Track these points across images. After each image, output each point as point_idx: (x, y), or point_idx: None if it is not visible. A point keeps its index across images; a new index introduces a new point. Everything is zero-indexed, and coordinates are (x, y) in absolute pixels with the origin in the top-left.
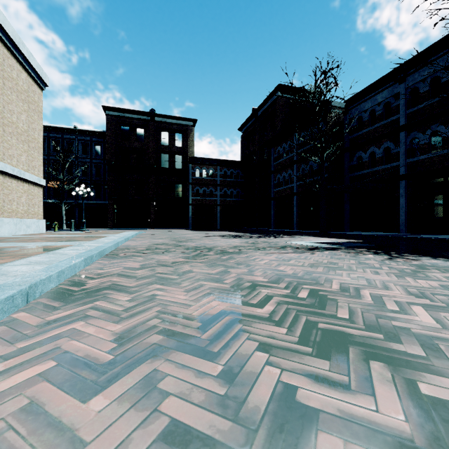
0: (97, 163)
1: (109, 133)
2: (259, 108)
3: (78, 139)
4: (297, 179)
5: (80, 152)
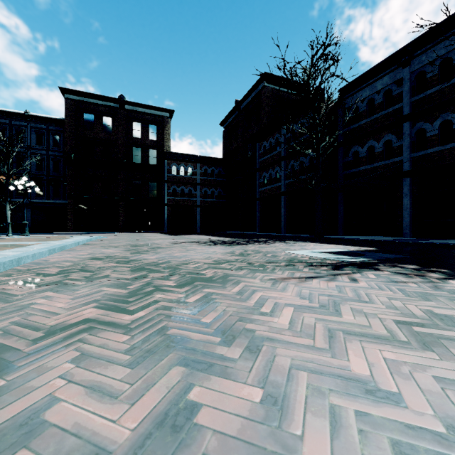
0: (55, 155)
1: (68, 120)
2: (242, 100)
3: (30, 126)
4: (285, 177)
5: (33, 142)
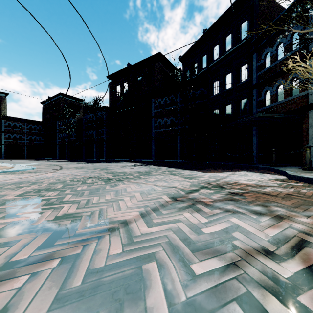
0: None
1: None
2: (52, 98)
3: None
4: (67, 138)
5: None
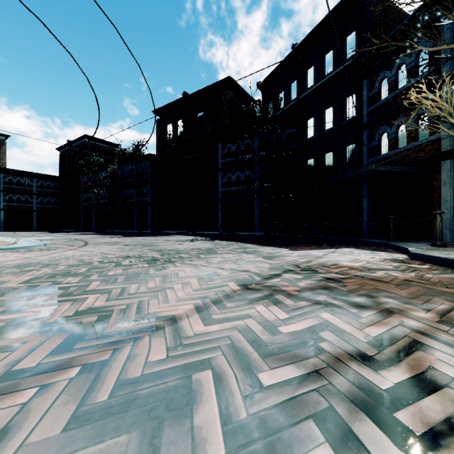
0: None
1: None
2: (73, 142)
3: None
4: (95, 200)
5: None
